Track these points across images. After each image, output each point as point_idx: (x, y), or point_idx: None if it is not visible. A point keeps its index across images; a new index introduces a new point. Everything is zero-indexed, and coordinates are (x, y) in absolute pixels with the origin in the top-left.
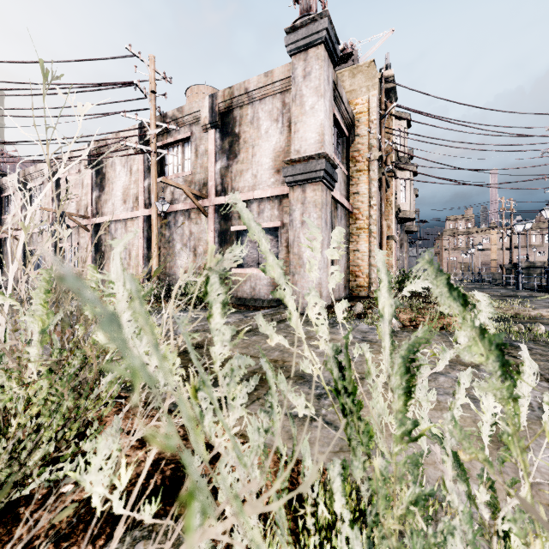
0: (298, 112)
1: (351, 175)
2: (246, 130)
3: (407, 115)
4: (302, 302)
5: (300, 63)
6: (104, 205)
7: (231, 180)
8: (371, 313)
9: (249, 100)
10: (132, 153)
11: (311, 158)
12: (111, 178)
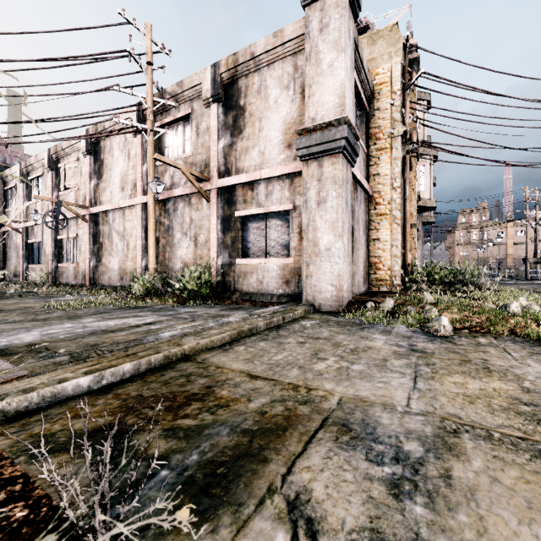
0: (313, 73)
1: (370, 154)
2: (252, 102)
3: (426, 95)
4: (318, 297)
5: (316, 14)
6: (102, 193)
7: (235, 159)
8: (405, 311)
9: (255, 67)
10: (130, 136)
11: (330, 125)
12: (109, 165)
